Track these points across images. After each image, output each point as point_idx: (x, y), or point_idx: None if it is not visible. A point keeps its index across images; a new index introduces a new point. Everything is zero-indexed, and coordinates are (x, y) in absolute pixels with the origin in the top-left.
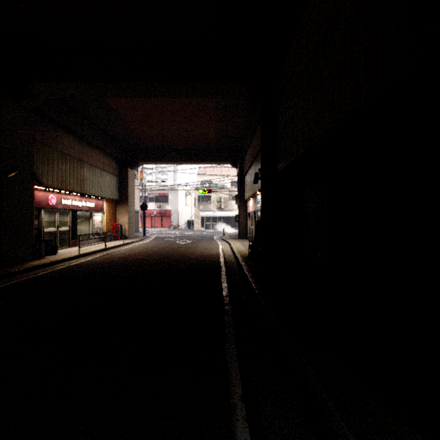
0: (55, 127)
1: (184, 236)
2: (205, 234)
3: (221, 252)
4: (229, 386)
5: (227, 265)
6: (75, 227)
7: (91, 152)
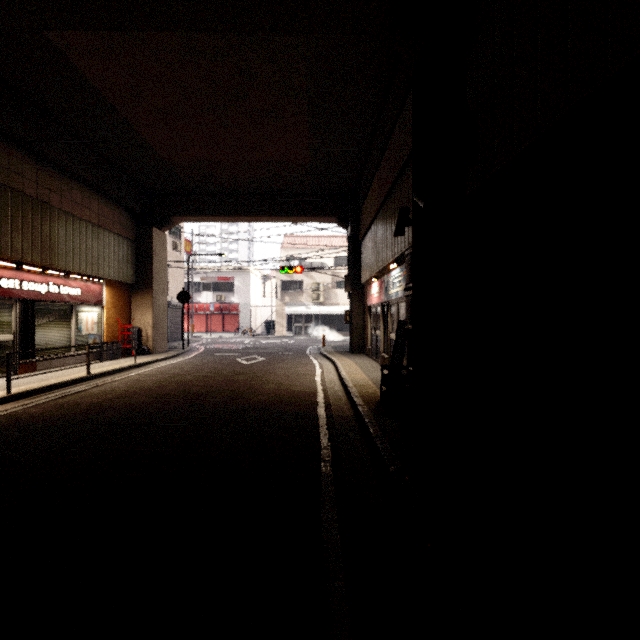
0: None
1: (256, 348)
2: (293, 343)
3: (318, 386)
4: None
5: (334, 429)
6: (32, 333)
7: (70, 190)
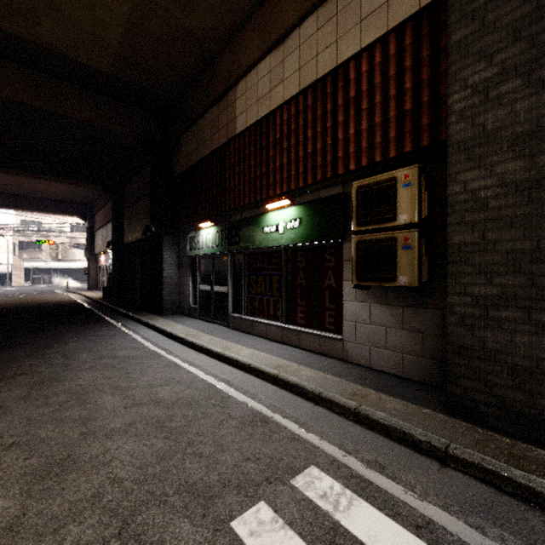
0: None
1: (10, 292)
2: (38, 289)
3: (75, 299)
4: (101, 316)
5: (86, 303)
6: None
7: None
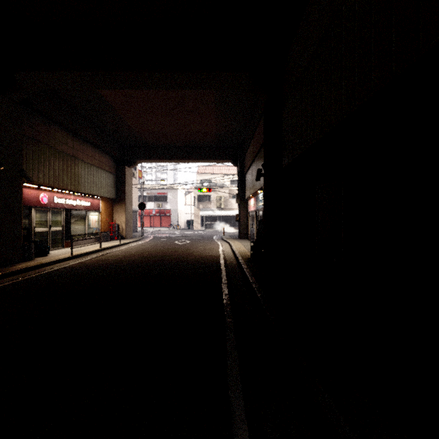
0: (47, 122)
1: (183, 236)
2: (205, 233)
3: (221, 253)
4: None
5: (227, 267)
6: (69, 226)
7: (86, 149)
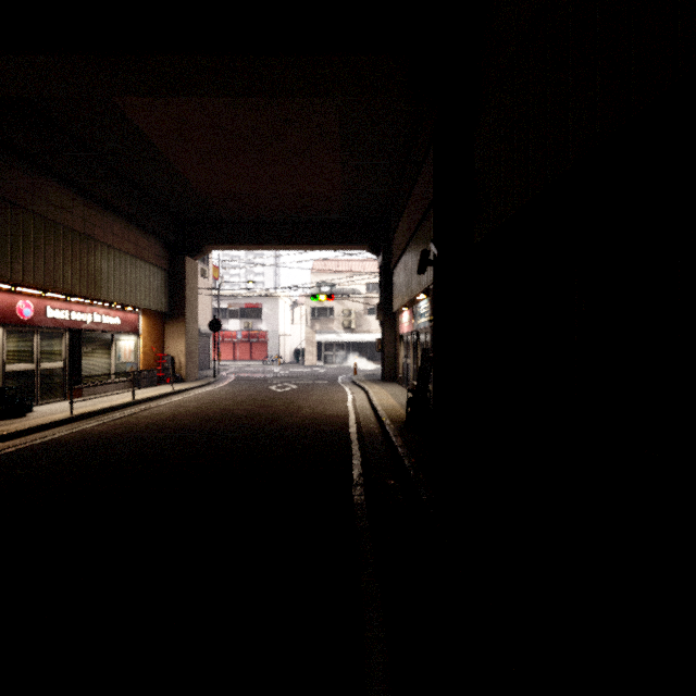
0: (30, 168)
1: (287, 377)
2: (324, 372)
3: (350, 410)
4: None
5: (363, 442)
6: (79, 361)
7: (112, 224)
